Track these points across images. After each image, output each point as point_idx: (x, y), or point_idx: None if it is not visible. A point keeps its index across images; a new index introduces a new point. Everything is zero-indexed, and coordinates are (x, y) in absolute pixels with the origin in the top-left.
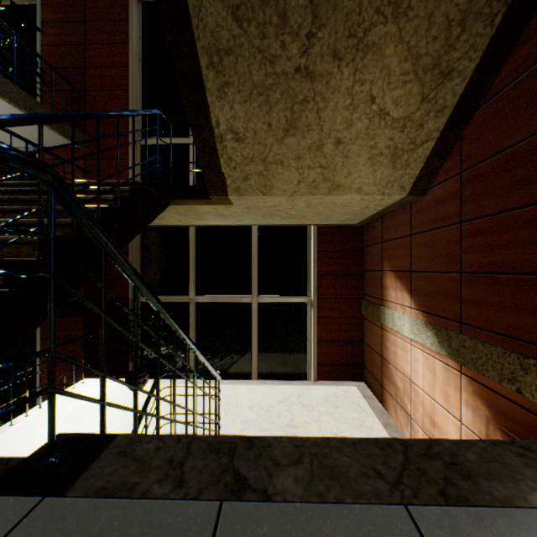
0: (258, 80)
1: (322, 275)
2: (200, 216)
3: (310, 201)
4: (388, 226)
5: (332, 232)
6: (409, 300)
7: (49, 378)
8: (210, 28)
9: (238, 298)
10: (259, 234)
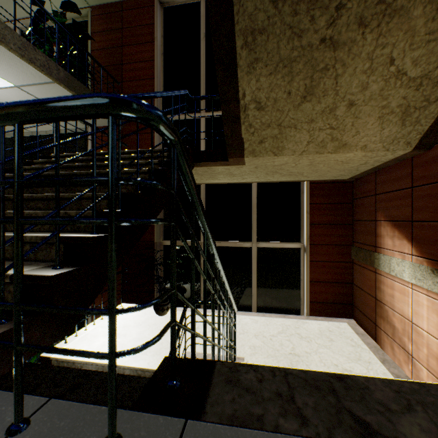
0: (285, 53)
1: (314, 224)
2: (214, 175)
3: (313, 160)
4: (383, 180)
5: (323, 186)
6: (409, 248)
7: (172, 312)
8: (248, 12)
9: (240, 243)
10: (258, 190)
